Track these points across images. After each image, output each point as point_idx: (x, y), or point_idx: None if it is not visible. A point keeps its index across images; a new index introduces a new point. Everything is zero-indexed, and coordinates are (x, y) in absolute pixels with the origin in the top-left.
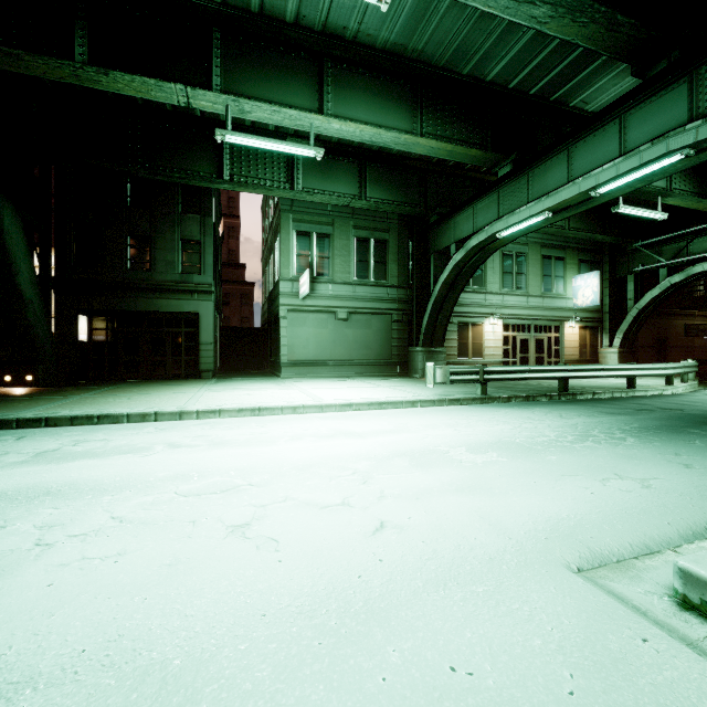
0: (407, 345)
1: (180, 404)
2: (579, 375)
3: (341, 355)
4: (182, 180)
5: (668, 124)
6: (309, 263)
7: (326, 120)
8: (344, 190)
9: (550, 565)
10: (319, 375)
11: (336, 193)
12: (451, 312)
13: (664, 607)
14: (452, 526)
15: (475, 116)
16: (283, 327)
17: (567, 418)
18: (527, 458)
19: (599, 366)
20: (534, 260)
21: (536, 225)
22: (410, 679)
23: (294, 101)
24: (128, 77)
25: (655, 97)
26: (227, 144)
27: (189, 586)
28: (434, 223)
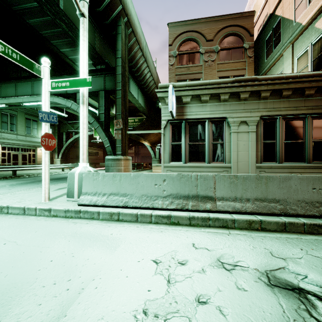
0: None
1: None
2: (22, 169)
3: None
4: None
5: None
6: None
7: None
8: None
9: None
10: None
11: None
12: None
13: None
14: None
15: None
16: None
17: None
18: None
19: (32, 165)
20: (21, 119)
21: (4, 107)
22: None
23: None
24: None
25: (41, 81)
26: None
27: None
28: None
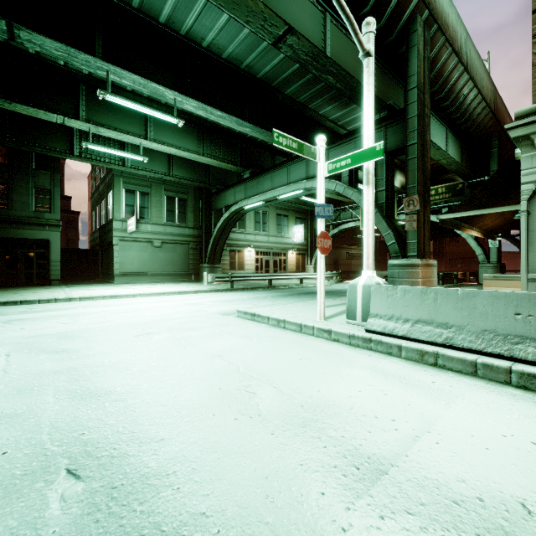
0: (199, 263)
1: (65, 296)
2: (277, 278)
3: (156, 269)
4: (42, 152)
5: (301, 176)
6: (135, 210)
7: (150, 143)
8: (158, 169)
9: (214, 313)
10: (141, 281)
11: (153, 171)
12: (224, 244)
13: (233, 317)
14: (195, 312)
15: (232, 147)
16: (116, 251)
17: (258, 294)
18: (228, 303)
19: (286, 273)
20: (272, 216)
21: (261, 205)
22: (179, 321)
23: (131, 129)
24: (25, 107)
25: (297, 163)
26: (77, 132)
27: (129, 320)
28: (215, 193)
